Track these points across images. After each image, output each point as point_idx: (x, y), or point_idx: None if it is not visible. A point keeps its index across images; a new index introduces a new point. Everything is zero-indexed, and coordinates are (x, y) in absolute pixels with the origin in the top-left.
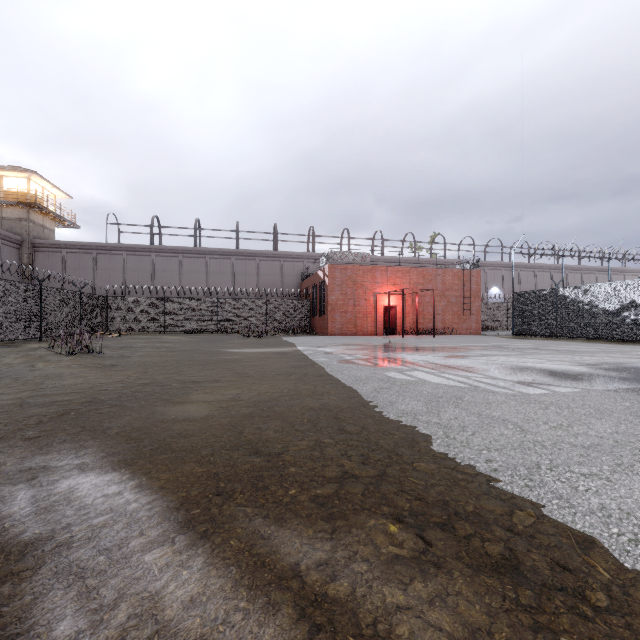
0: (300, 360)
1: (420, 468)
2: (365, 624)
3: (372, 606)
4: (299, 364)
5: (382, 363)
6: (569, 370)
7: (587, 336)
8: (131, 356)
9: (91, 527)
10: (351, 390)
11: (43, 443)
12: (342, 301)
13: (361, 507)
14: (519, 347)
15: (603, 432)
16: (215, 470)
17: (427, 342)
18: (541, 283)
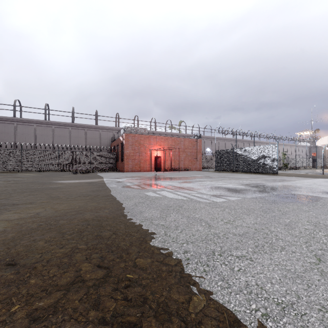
0: (100, 186)
1: (139, 264)
2: None
3: None
4: (98, 189)
5: (146, 187)
6: (237, 187)
7: (245, 171)
8: None
9: None
10: (121, 205)
11: None
12: (132, 153)
13: (70, 318)
14: (217, 176)
15: (250, 223)
16: None
17: (175, 175)
18: (227, 147)
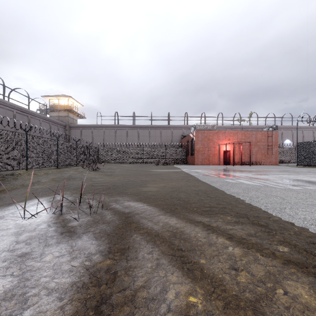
0: (185, 174)
1: (238, 207)
2: (221, 229)
3: (223, 227)
4: (185, 176)
5: (223, 176)
6: None
7: None
8: (115, 172)
9: (141, 211)
10: (210, 185)
11: (110, 195)
12: (202, 148)
13: (218, 212)
14: (298, 171)
15: None
16: (168, 203)
17: (246, 168)
18: None
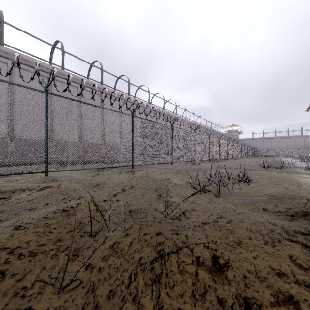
0: None
1: None
2: None
3: None
4: None
5: None
6: None
7: None
8: None
9: None
10: None
11: None
12: None
13: None
14: None
15: None
16: None
17: None
18: None
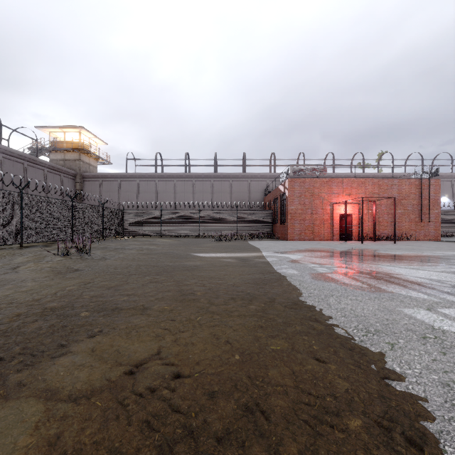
0: (264, 271)
1: None
2: None
3: None
4: (263, 278)
5: (376, 283)
6: None
7: None
8: (108, 259)
9: None
10: (377, 374)
11: None
12: (300, 210)
13: None
14: None
15: None
16: None
17: (396, 249)
18: None
